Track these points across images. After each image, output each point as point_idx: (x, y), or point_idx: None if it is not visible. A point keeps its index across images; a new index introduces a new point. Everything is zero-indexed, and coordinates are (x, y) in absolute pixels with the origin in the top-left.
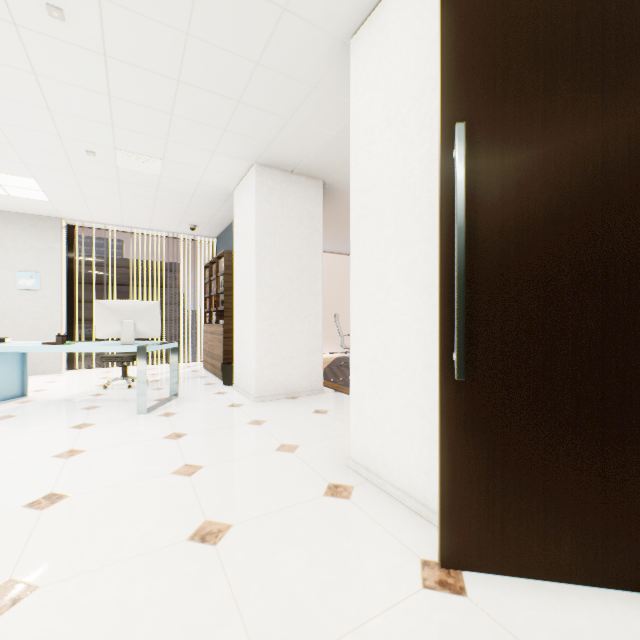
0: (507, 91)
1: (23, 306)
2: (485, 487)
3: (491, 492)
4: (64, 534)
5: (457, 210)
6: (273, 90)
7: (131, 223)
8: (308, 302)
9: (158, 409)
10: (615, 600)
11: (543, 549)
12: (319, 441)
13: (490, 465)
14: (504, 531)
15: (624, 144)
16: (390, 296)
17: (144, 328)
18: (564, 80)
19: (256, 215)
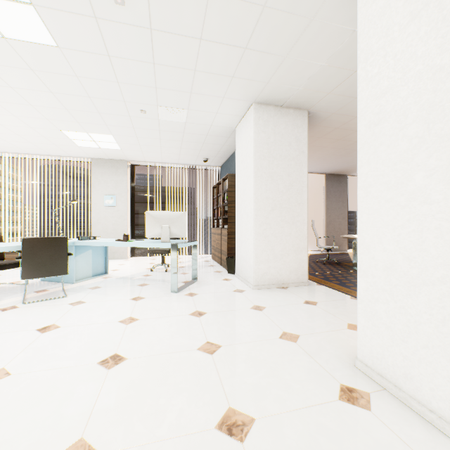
0: None
1: (107, 216)
2: None
3: None
4: (121, 397)
5: None
6: (275, 30)
7: (167, 160)
8: (295, 210)
9: (184, 289)
10: None
11: None
12: (317, 333)
13: None
14: None
15: None
16: (416, 200)
17: (175, 231)
18: None
19: (254, 143)
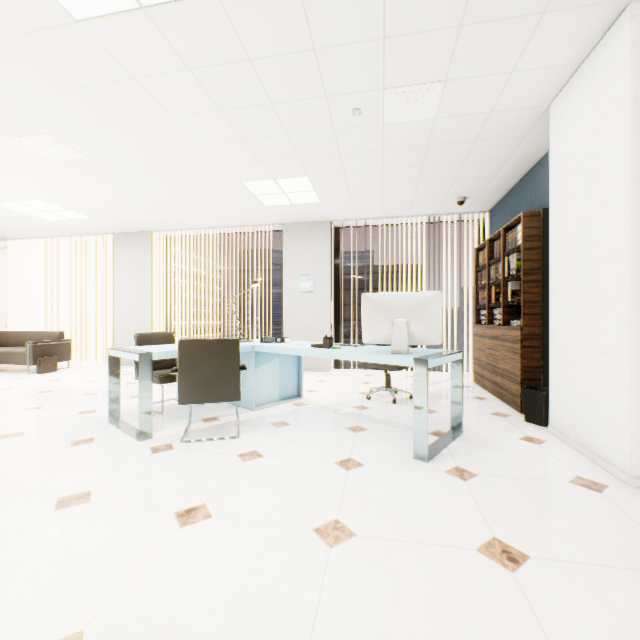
0: None
1: (302, 307)
2: None
3: None
4: None
5: None
6: None
7: (389, 212)
8: None
9: (440, 455)
10: None
11: None
12: None
13: None
14: None
15: None
16: None
17: (419, 331)
18: None
19: (632, 106)
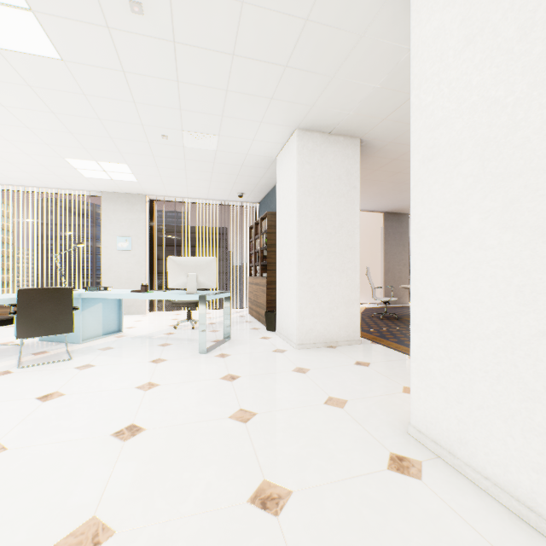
0: None
1: (121, 263)
2: None
3: None
4: (139, 472)
5: None
6: (319, 47)
7: (194, 195)
8: (346, 256)
9: (215, 350)
10: None
11: None
12: (367, 397)
13: None
14: None
15: None
16: (471, 245)
17: (204, 280)
18: None
19: (297, 176)
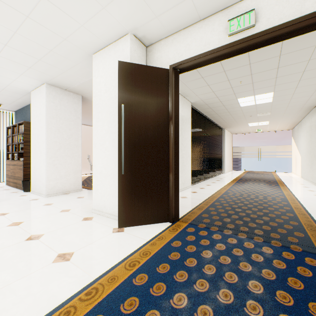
0: (136, 97)
1: None
2: (130, 203)
3: (132, 204)
4: None
5: (122, 128)
6: (58, 60)
7: None
8: (74, 150)
9: None
10: (159, 225)
11: (144, 217)
12: (80, 207)
13: (131, 197)
14: (135, 214)
15: (161, 116)
16: (107, 150)
17: None
18: (149, 97)
19: (46, 108)
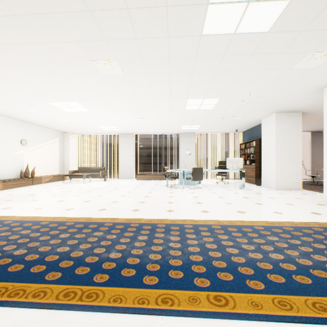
0: None
1: (186, 159)
2: None
3: None
4: (257, 201)
5: None
6: (291, 99)
7: (215, 131)
8: (295, 157)
9: (243, 188)
10: None
11: None
12: (308, 198)
13: None
14: None
15: None
16: None
17: (238, 165)
18: None
19: (275, 129)
